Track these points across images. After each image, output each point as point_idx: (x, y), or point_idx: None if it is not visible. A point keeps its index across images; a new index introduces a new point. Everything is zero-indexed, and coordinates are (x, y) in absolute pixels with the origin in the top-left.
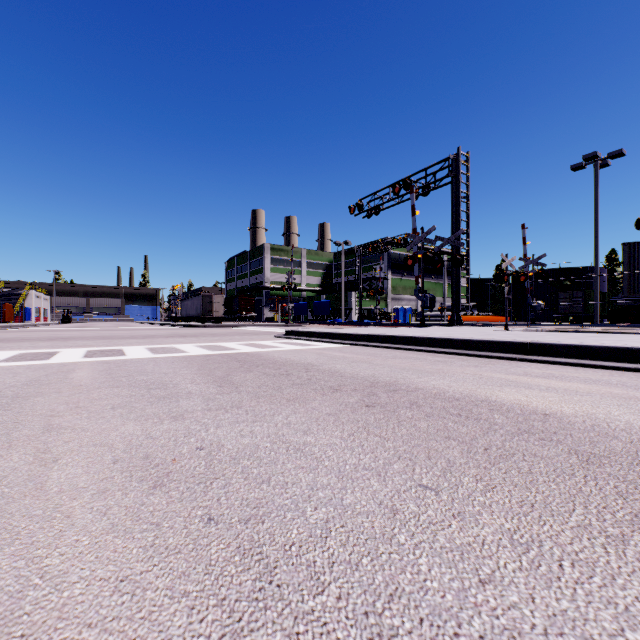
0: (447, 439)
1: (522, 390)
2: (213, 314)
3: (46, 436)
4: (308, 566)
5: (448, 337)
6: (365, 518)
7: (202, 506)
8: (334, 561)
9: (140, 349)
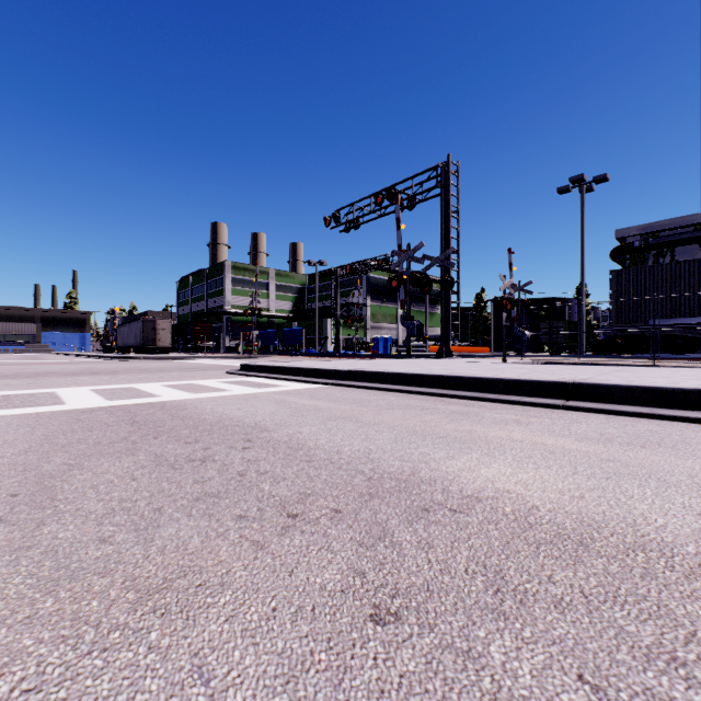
0: None
1: (662, 490)
2: (157, 343)
3: None
4: None
5: (458, 374)
6: None
7: None
8: None
9: None
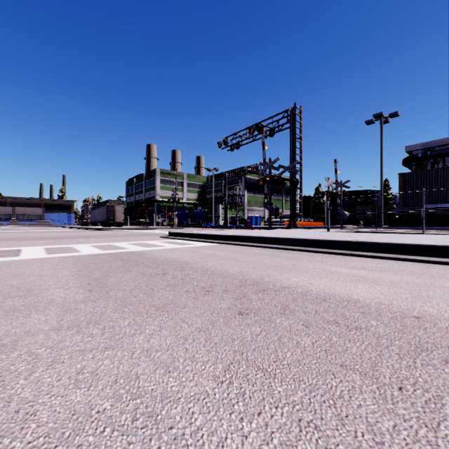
0: (344, 370)
1: (373, 286)
2: (115, 220)
3: None
4: None
5: (294, 237)
6: None
7: None
8: None
9: (38, 249)
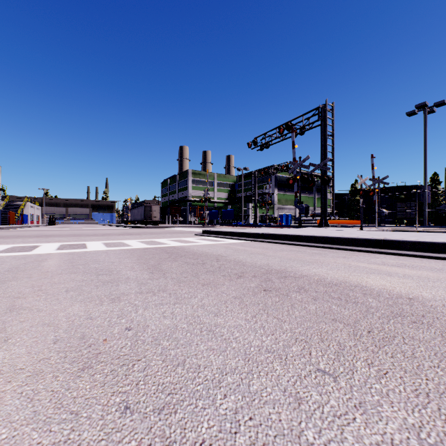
0: (334, 321)
1: (385, 277)
2: (152, 219)
3: (7, 316)
4: None
5: (321, 235)
6: (272, 408)
7: (121, 392)
8: None
9: (98, 243)
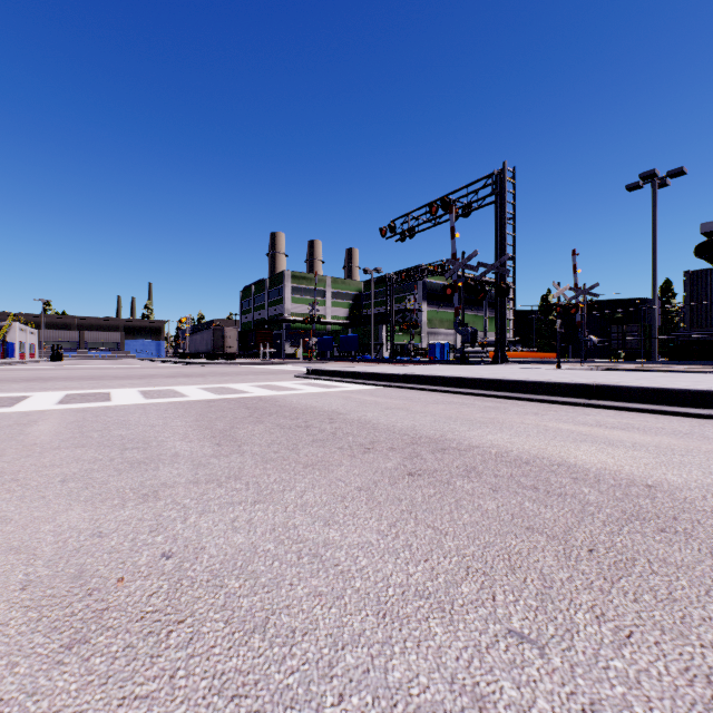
0: (530, 532)
1: (604, 448)
2: (226, 350)
3: None
4: None
5: (498, 378)
6: None
7: (139, 696)
8: None
9: (131, 392)
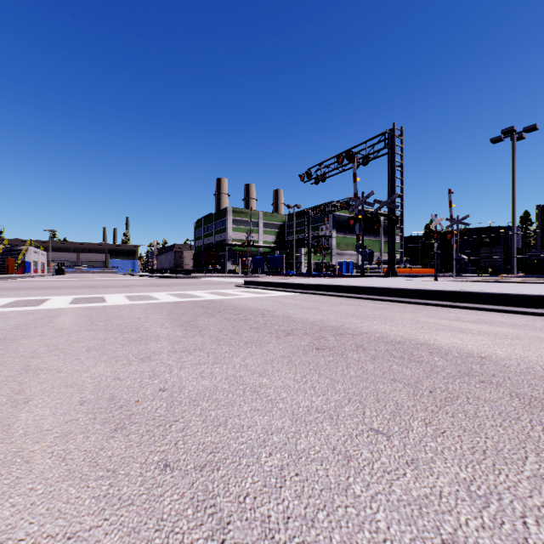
0: (393, 381)
1: (456, 334)
2: (183, 267)
3: (23, 377)
4: (262, 522)
5: (386, 286)
6: (319, 465)
7: (159, 451)
8: (289, 516)
9: (119, 297)
